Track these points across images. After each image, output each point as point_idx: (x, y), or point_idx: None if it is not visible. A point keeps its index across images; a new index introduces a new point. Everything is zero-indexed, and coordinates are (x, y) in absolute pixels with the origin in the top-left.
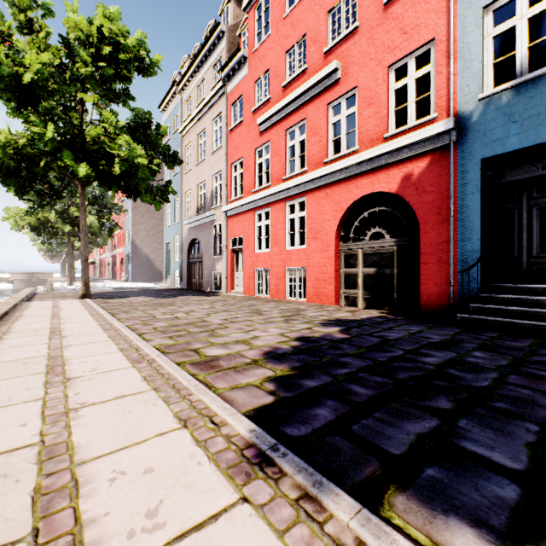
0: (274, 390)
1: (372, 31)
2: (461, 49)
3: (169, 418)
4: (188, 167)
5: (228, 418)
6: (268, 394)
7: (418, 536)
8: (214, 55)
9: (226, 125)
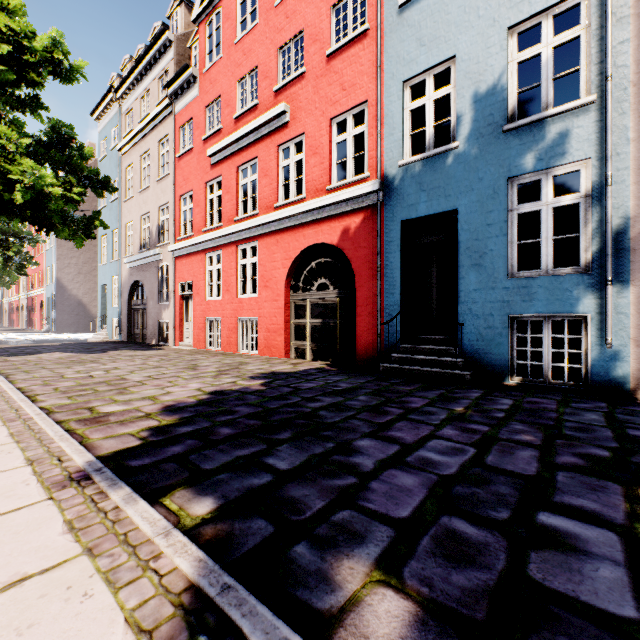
0: (146, 436)
1: (317, 80)
2: (387, 116)
3: (19, 460)
4: (130, 193)
5: (74, 455)
6: (138, 440)
7: (174, 507)
8: (160, 64)
9: (174, 151)
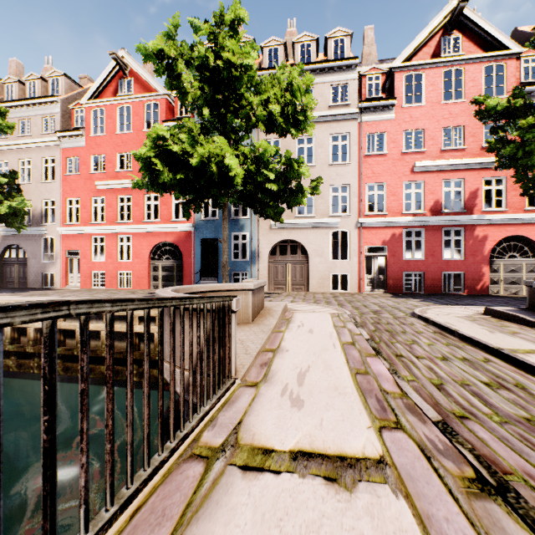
0: None
1: None
2: None
3: None
4: None
5: None
6: None
7: None
8: (46, 110)
9: (62, 170)
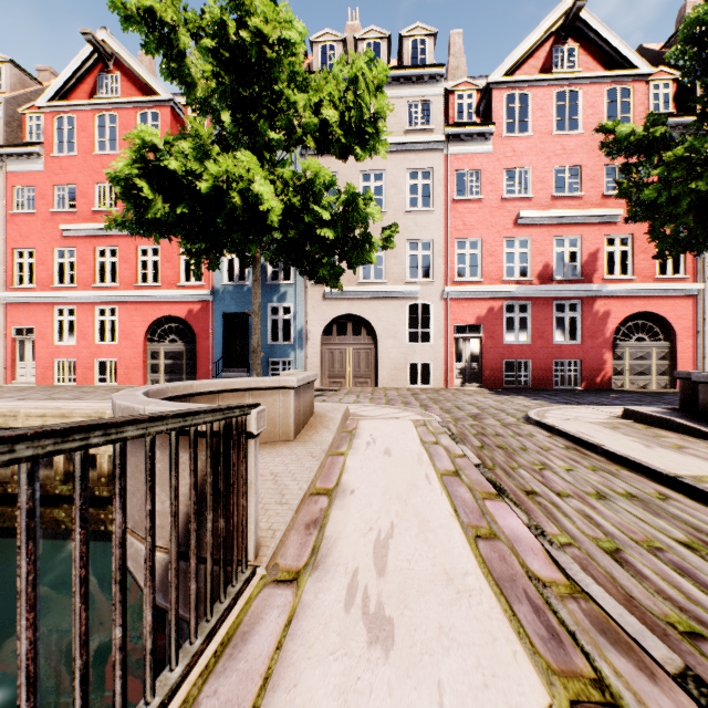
0: None
1: None
2: None
3: None
4: None
5: None
6: None
7: None
8: None
9: (6, 205)
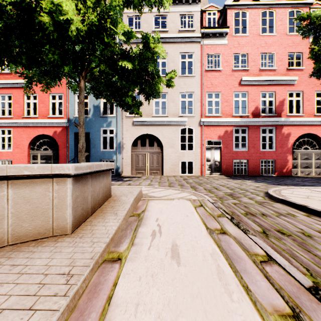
0: None
1: None
2: (70, 101)
3: None
4: None
5: None
6: None
7: None
8: None
9: None
